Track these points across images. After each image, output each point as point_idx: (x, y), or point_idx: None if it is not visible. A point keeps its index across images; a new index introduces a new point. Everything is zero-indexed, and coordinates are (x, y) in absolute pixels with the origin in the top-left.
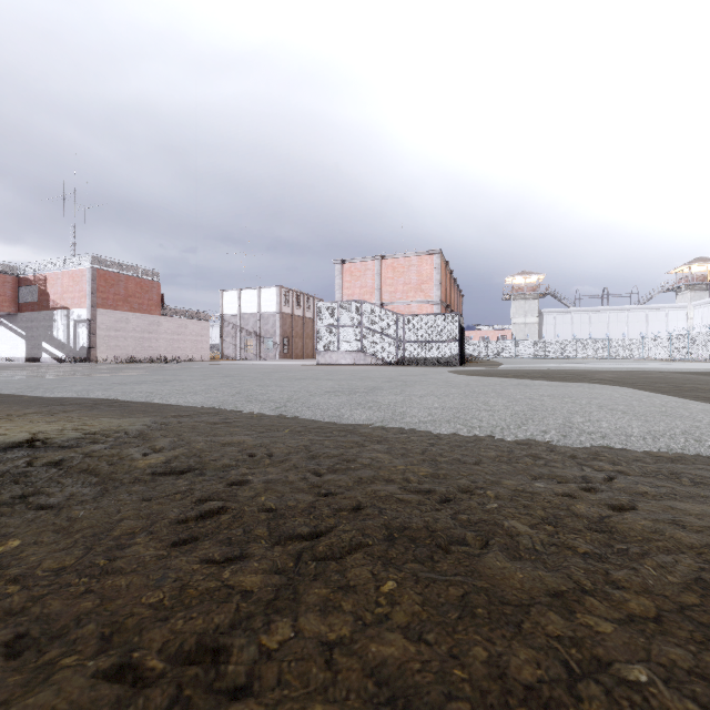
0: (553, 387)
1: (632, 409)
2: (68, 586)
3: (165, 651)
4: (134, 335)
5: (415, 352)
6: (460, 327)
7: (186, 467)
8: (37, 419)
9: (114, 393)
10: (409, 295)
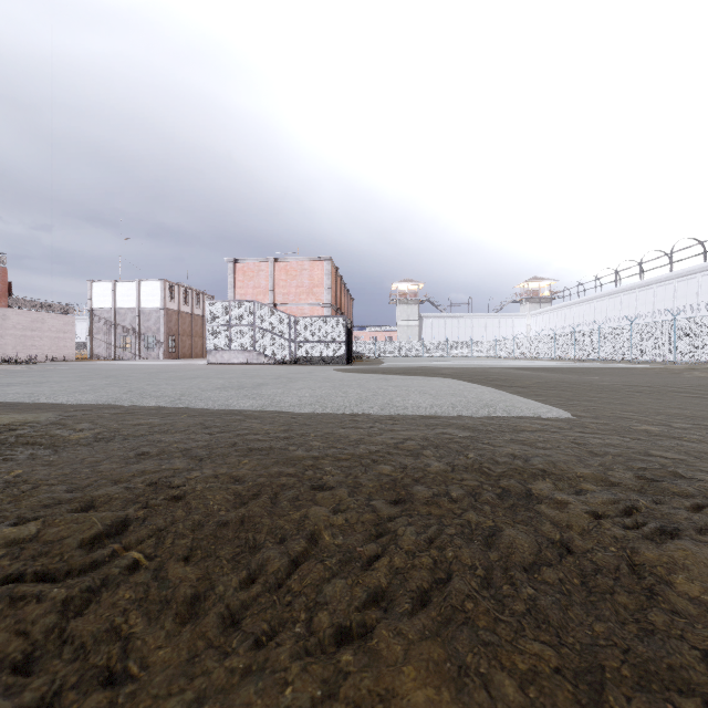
0: (404, 380)
1: (438, 393)
2: (76, 477)
3: (145, 482)
4: None
5: (307, 351)
6: (348, 329)
7: (112, 436)
8: None
9: None
10: (302, 298)
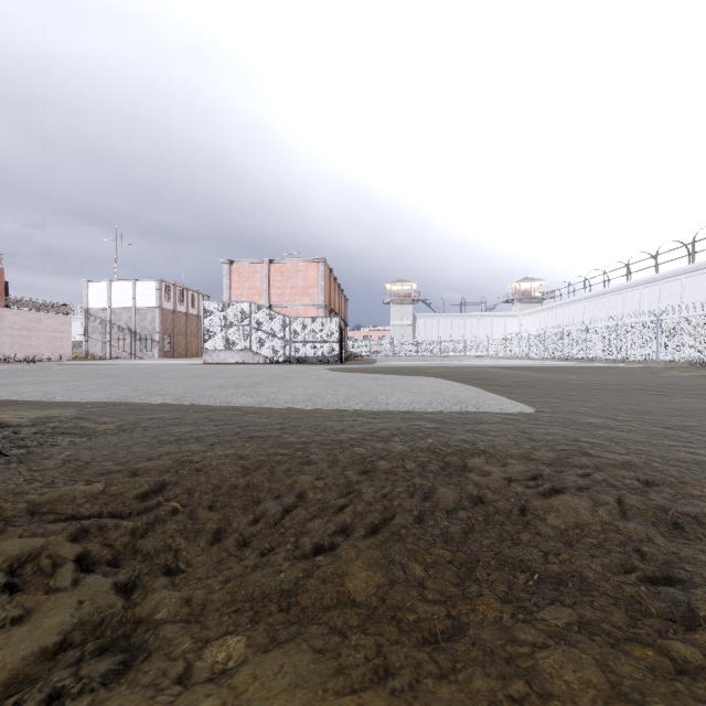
0: (391, 379)
1: (420, 391)
2: (115, 456)
3: (171, 459)
4: None
5: (301, 351)
6: (341, 330)
7: (134, 427)
8: None
9: (3, 393)
10: (297, 298)
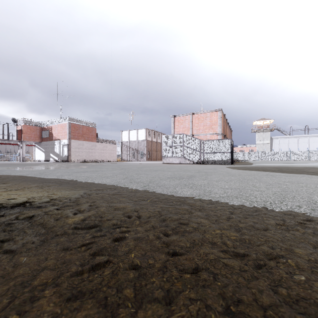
0: (288, 177)
1: None
2: None
3: None
4: (86, 150)
5: (209, 157)
6: (231, 146)
7: (93, 225)
8: (34, 190)
9: (72, 177)
10: (206, 131)
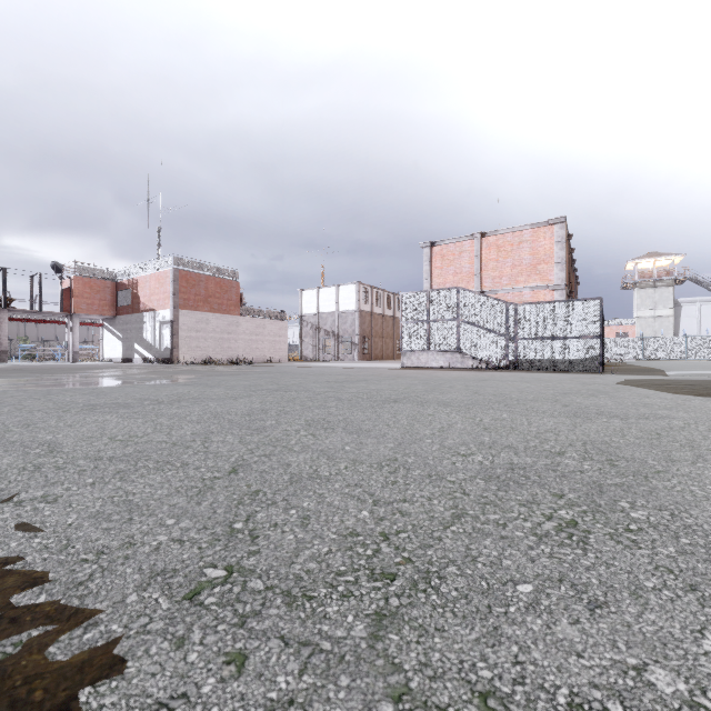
0: None
1: None
2: None
3: None
4: (214, 336)
5: (533, 352)
6: (602, 318)
7: None
8: None
9: None
10: (520, 280)
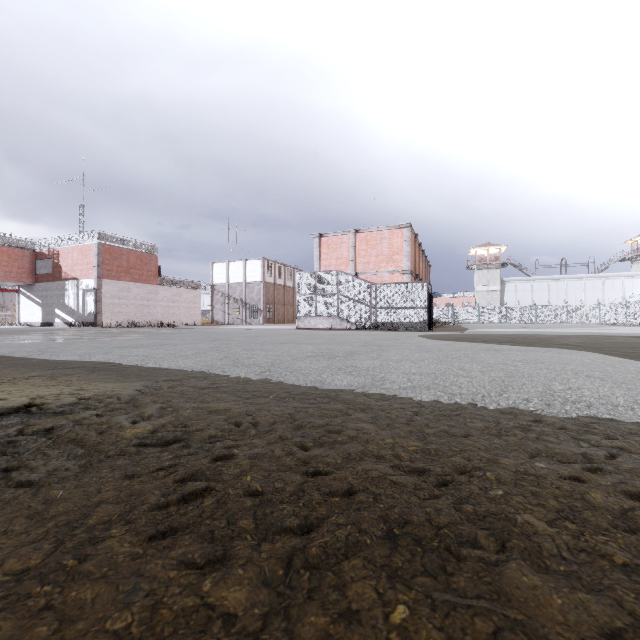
0: (522, 352)
1: (610, 376)
2: (26, 597)
3: None
4: (135, 303)
5: (387, 317)
6: (429, 295)
7: (172, 438)
8: (38, 383)
9: (113, 356)
10: (381, 266)
